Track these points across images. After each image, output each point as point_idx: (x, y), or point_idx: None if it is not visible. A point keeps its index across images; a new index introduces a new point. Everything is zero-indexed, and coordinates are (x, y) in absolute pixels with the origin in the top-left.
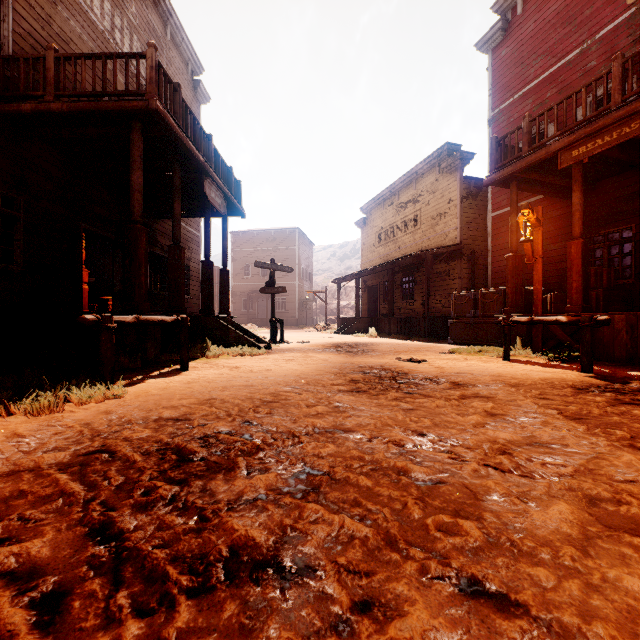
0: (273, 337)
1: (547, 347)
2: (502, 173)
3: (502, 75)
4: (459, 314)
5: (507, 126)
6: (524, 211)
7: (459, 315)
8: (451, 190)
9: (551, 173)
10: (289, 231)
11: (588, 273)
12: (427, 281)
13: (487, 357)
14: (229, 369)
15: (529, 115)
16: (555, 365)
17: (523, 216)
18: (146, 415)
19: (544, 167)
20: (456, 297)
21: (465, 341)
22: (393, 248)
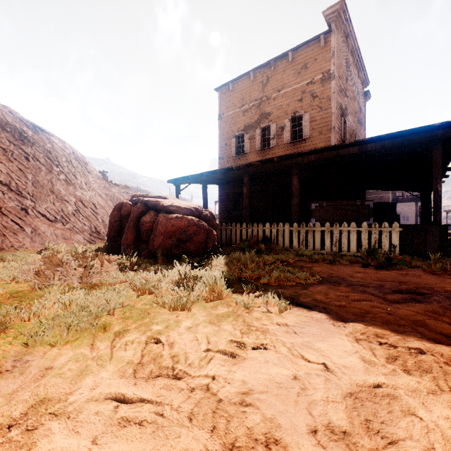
0: None
1: None
2: None
3: None
4: None
5: None
6: None
7: None
8: None
9: None
10: None
11: None
12: None
13: None
14: None
15: None
16: None
17: None
18: None
19: None
20: None
21: None
22: None
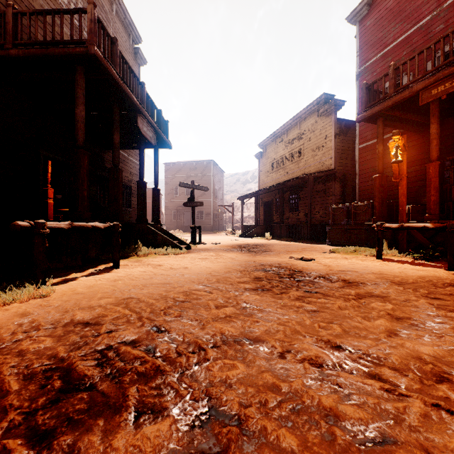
0: (193, 240)
1: (409, 248)
2: (371, 111)
3: (367, 40)
4: (335, 222)
5: (371, 79)
6: (395, 137)
7: (335, 223)
8: (327, 129)
9: (410, 111)
10: (206, 162)
11: (443, 189)
12: (309, 197)
13: (362, 256)
14: (153, 267)
15: (394, 64)
16: (422, 263)
17: (394, 141)
18: (59, 318)
19: (405, 106)
20: (333, 209)
21: (340, 243)
22: (283, 173)
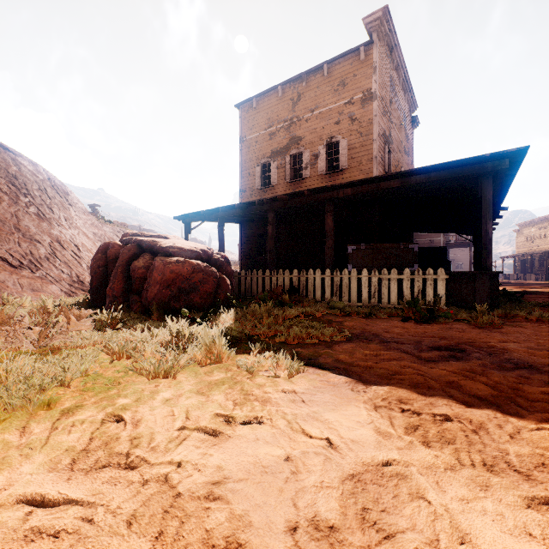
0: None
1: None
2: None
3: None
4: None
5: None
6: None
7: None
8: None
9: None
10: None
11: None
12: (545, 262)
13: None
14: None
15: None
16: None
17: None
18: None
19: None
20: None
21: None
22: (534, 245)
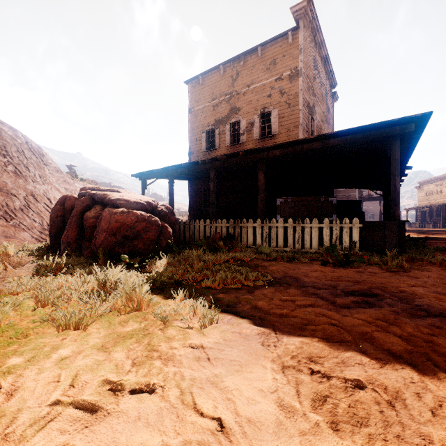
0: None
1: None
2: None
3: None
4: None
5: None
6: None
7: None
8: None
9: None
10: None
11: None
12: (441, 213)
13: None
14: None
15: None
16: None
17: None
18: None
19: None
20: None
21: None
22: (432, 199)
